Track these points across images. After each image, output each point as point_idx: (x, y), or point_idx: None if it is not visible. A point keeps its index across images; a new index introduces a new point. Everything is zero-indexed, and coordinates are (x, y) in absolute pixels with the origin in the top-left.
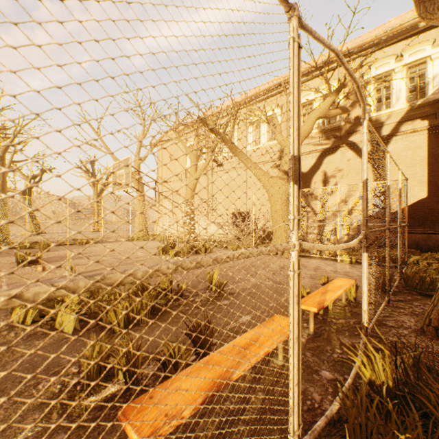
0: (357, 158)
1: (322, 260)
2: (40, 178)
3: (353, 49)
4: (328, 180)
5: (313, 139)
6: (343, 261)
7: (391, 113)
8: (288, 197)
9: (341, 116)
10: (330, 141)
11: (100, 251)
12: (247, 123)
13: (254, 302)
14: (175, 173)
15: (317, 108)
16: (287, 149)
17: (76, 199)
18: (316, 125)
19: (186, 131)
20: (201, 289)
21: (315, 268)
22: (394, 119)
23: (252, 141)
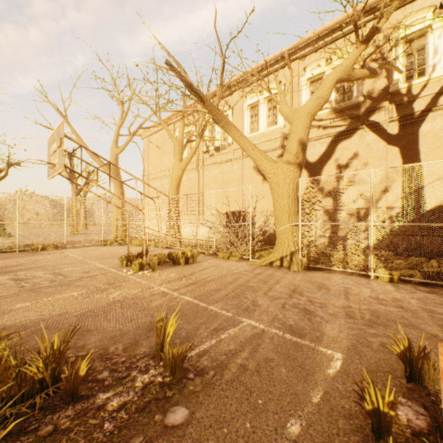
0: (380, 141)
1: (346, 275)
2: (5, 172)
3: (377, 3)
4: (342, 170)
5: (323, 121)
6: (380, 278)
7: (427, 82)
8: (297, 189)
9: (360, 90)
10: (346, 123)
11: (47, 261)
12: (243, 106)
13: (250, 416)
14: (163, 168)
15: (338, 66)
16: (295, 124)
17: (29, 195)
18: (327, 104)
19: (174, 119)
20: (142, 356)
21: (344, 292)
22: (432, 90)
23: (249, 127)
